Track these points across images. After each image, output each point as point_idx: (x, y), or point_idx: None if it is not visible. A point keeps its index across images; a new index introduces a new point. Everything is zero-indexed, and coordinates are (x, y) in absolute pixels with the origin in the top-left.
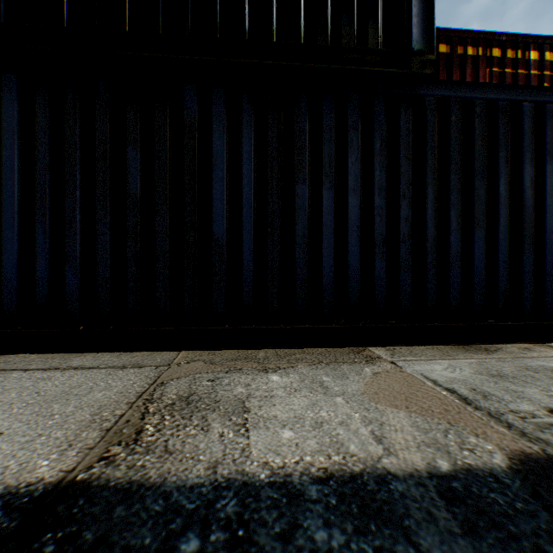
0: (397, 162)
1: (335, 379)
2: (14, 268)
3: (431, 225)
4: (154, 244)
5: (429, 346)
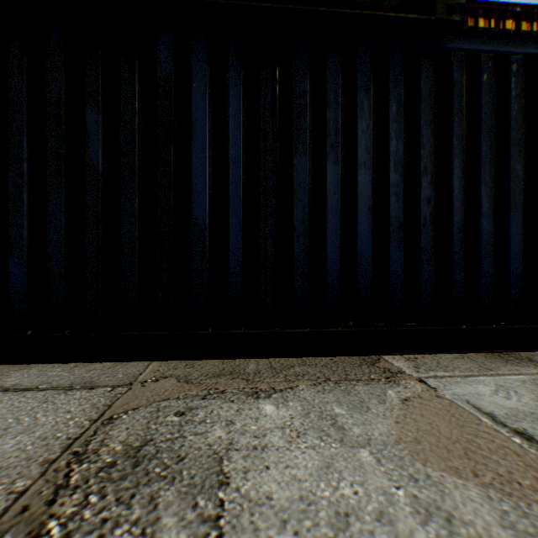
0: (417, 130)
1: (352, 411)
2: None
3: (458, 206)
4: (119, 229)
5: (457, 353)
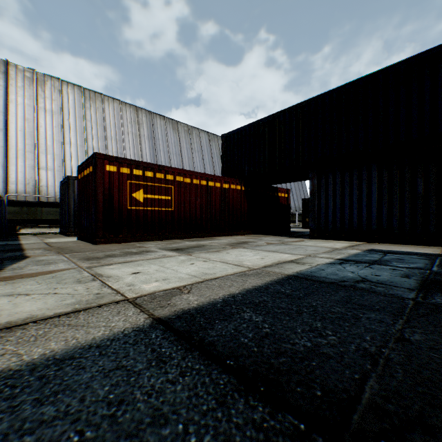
0: None
1: None
2: (375, 218)
3: None
4: (428, 210)
5: None
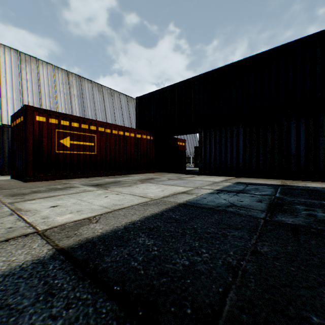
0: None
1: None
2: (241, 161)
3: None
4: (273, 155)
5: None
